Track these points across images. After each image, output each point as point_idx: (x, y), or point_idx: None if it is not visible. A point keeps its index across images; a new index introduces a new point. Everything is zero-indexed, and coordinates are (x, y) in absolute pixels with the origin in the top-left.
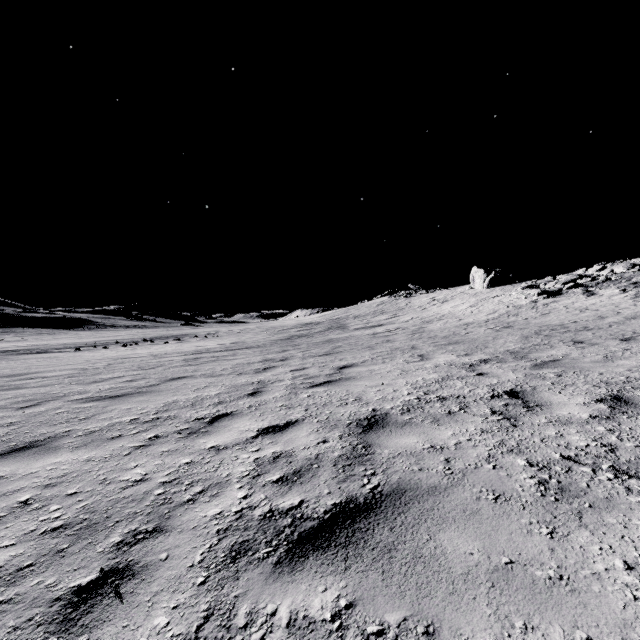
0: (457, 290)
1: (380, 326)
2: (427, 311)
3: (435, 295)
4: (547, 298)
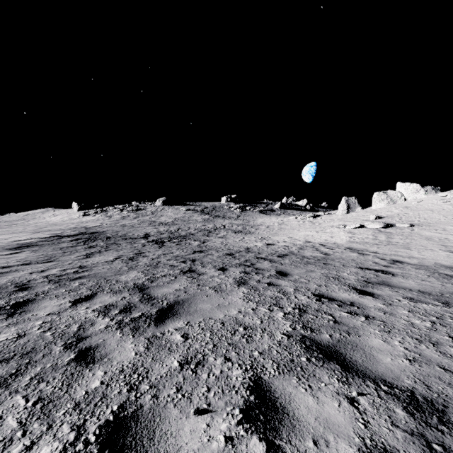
0: (68, 211)
1: (16, 225)
2: (44, 219)
3: (57, 212)
4: (84, 216)
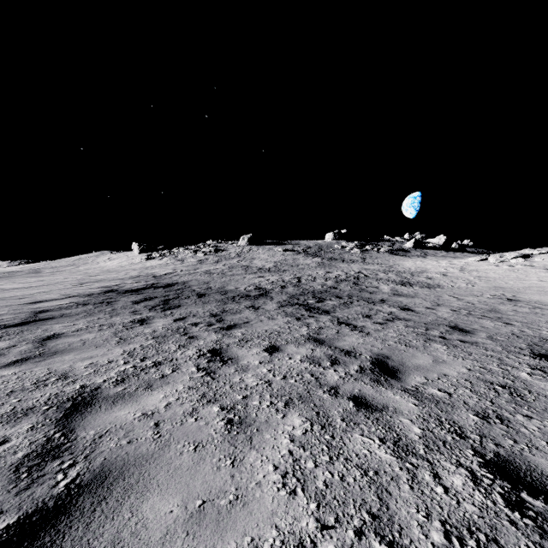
0: (127, 253)
1: (61, 271)
2: (97, 265)
3: (114, 256)
4: (147, 260)
